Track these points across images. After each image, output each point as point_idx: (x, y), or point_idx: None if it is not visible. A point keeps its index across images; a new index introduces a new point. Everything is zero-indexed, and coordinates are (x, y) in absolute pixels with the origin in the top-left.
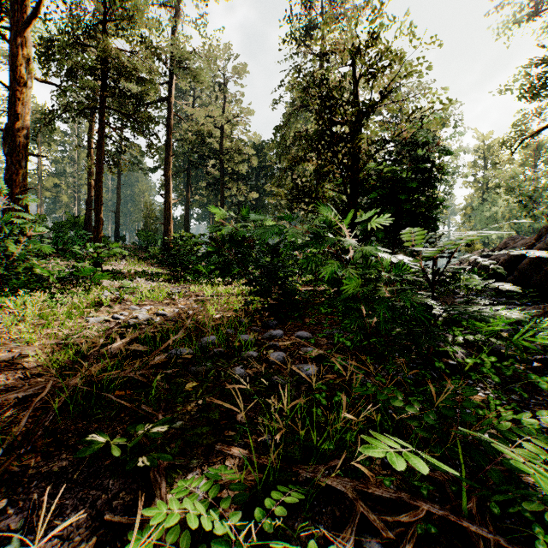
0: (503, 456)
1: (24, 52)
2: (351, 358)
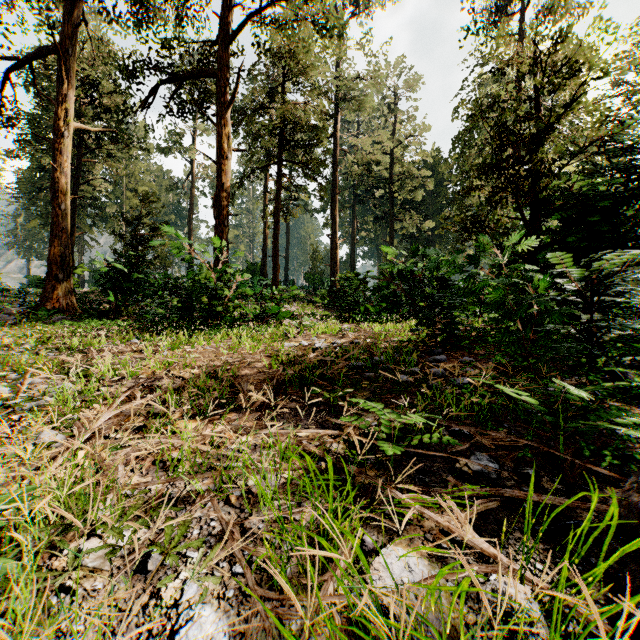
0: (631, 443)
1: (226, 131)
2: (510, 378)
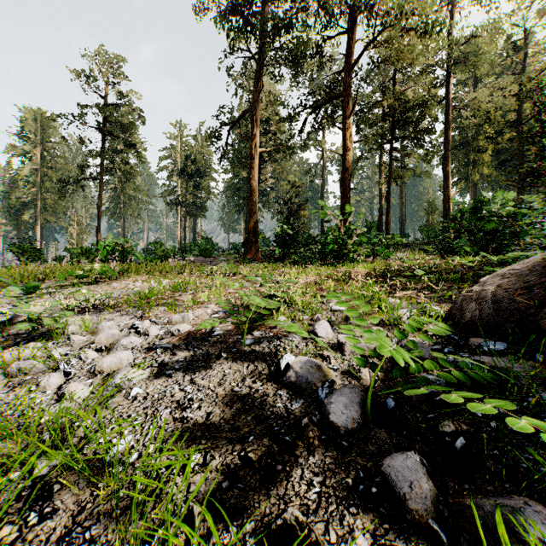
0: None
1: (348, 132)
2: None
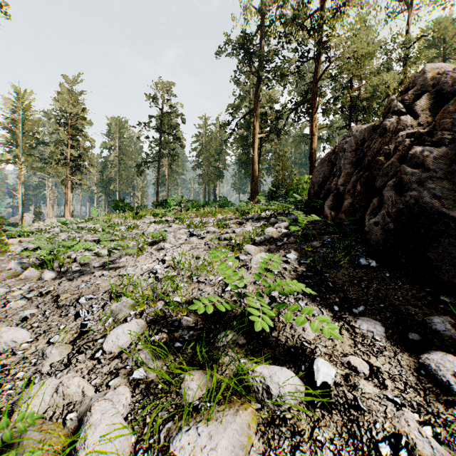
0: None
1: (314, 123)
2: None
